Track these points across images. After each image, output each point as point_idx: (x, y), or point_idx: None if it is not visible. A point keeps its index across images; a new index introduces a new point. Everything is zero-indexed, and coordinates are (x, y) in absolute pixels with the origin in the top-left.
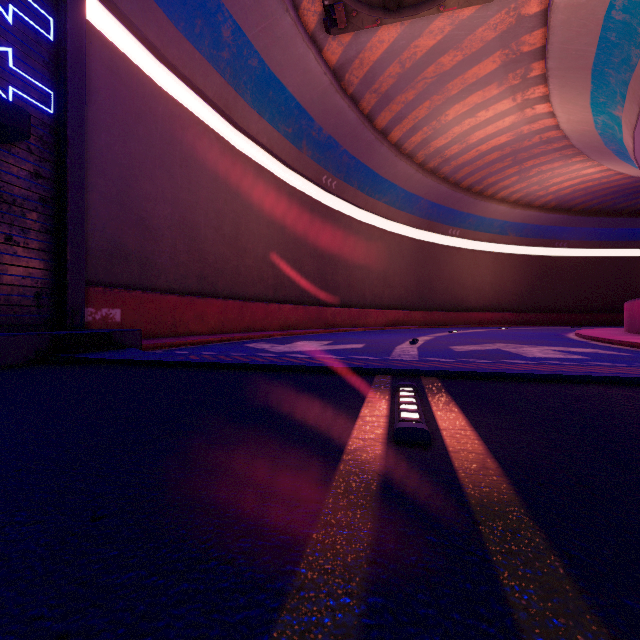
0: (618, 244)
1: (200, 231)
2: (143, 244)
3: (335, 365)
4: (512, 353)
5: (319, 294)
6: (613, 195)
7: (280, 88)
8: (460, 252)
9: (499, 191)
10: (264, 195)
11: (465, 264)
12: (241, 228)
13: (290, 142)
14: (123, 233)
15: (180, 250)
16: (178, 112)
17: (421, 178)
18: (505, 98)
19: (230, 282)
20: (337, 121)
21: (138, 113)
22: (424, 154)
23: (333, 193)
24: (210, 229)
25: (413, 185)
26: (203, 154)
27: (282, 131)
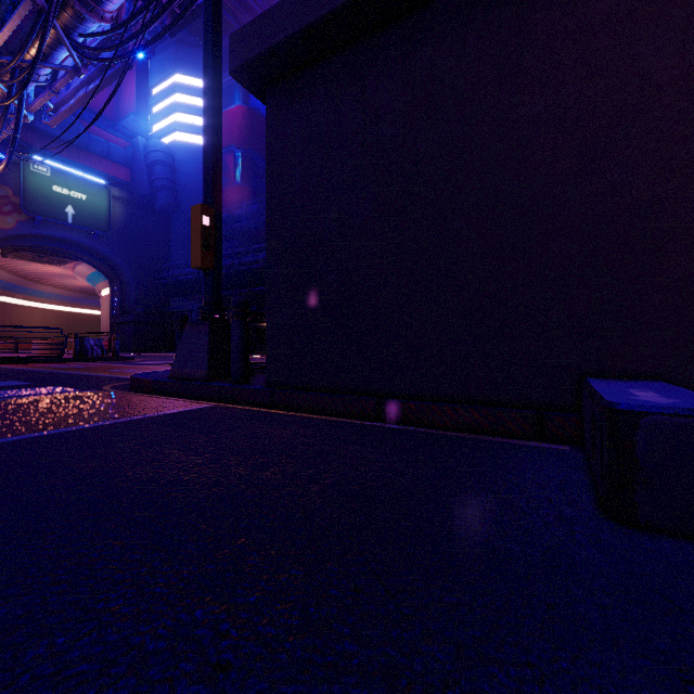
0: None
1: None
2: None
3: None
4: None
5: None
6: None
7: None
8: (23, 308)
9: (50, 281)
10: None
11: (26, 315)
12: None
13: None
14: None
15: None
16: None
17: (8, 275)
18: (59, 268)
19: None
20: None
21: None
22: (13, 268)
23: None
24: None
25: (2, 277)
26: None
27: None
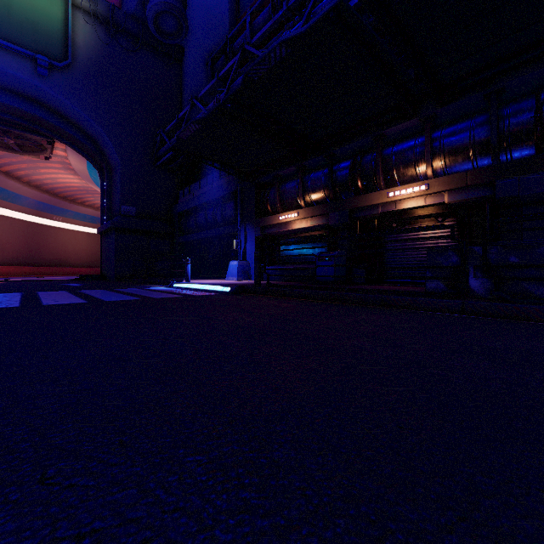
0: None
1: None
2: None
3: None
4: None
5: None
6: None
7: None
8: (63, 231)
9: (86, 201)
10: None
11: (67, 238)
12: None
13: None
14: None
15: None
16: None
17: (28, 189)
18: (70, 175)
19: None
20: None
21: None
22: (29, 179)
23: None
24: None
25: (22, 191)
26: None
27: None
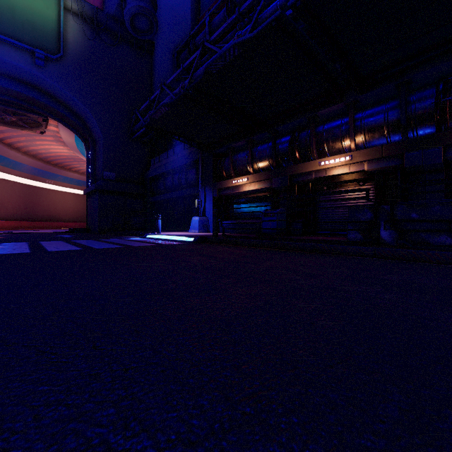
0: None
1: None
2: None
3: None
4: None
5: None
6: None
7: None
8: (54, 192)
9: (73, 168)
10: None
11: (58, 198)
12: None
13: None
14: None
15: None
16: None
17: (26, 158)
18: (61, 146)
19: None
20: None
21: None
22: (26, 149)
23: None
24: None
25: (21, 160)
26: None
27: None
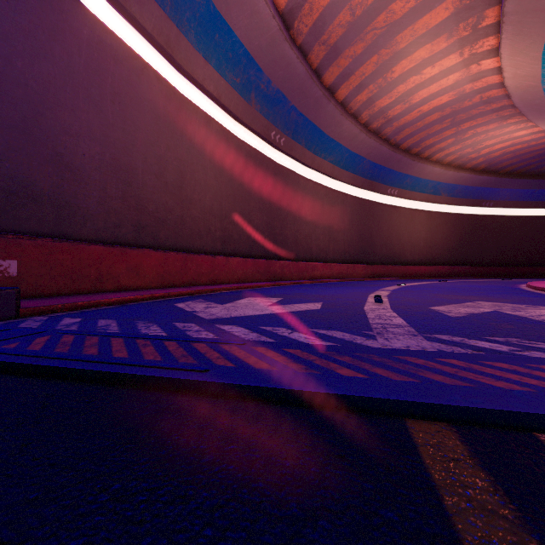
0: (539, 204)
1: (137, 176)
2: (60, 185)
3: (297, 382)
4: (539, 321)
5: (268, 247)
6: (538, 158)
7: (227, 31)
8: (398, 210)
9: (435, 153)
10: (211, 145)
11: (402, 221)
12: (186, 177)
13: (238, 93)
14: (30, 169)
15: (112, 195)
16: (109, 40)
17: (365, 138)
18: (452, 52)
19: (173, 233)
20: (286, 74)
21: (53, 29)
22: (368, 114)
23: (281, 150)
24: (149, 175)
25: (357, 145)
26: (141, 93)
27: (230, 80)
